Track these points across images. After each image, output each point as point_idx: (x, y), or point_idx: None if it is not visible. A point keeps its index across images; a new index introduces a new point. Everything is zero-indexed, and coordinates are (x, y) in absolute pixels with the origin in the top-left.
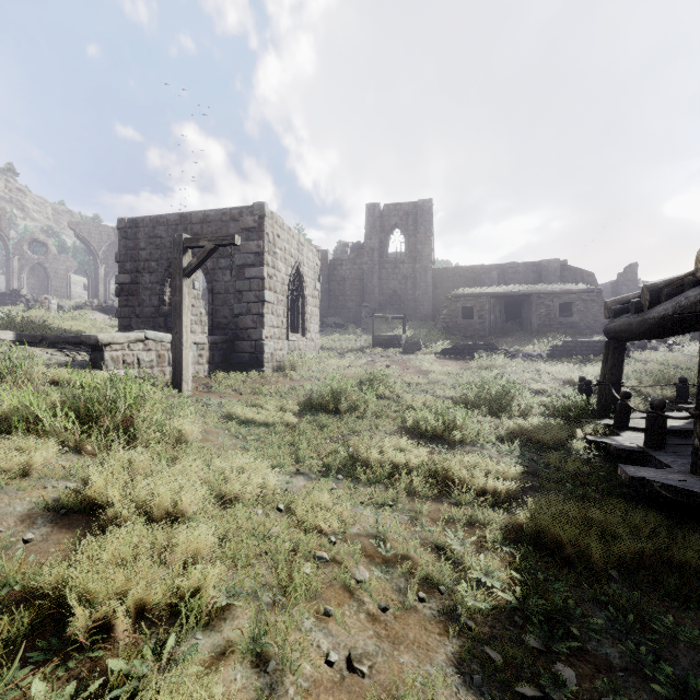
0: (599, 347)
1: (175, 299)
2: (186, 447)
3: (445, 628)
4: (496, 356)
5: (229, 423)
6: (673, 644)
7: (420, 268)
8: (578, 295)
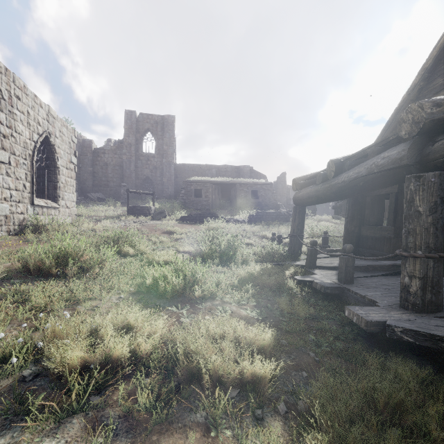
0: (275, 216)
1: None
2: None
3: None
4: (218, 220)
5: None
6: None
7: (166, 162)
8: (261, 186)
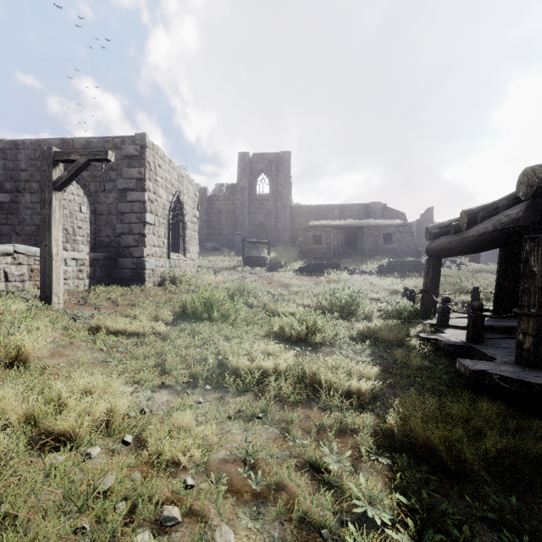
0: (413, 266)
1: (44, 211)
2: (13, 369)
3: None
4: (340, 272)
5: (95, 335)
6: None
7: (281, 205)
8: (396, 228)
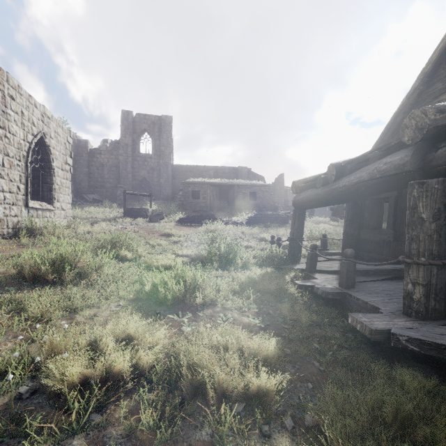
0: (274, 217)
1: None
2: None
3: None
4: (216, 223)
5: None
6: None
7: (163, 163)
8: (259, 188)
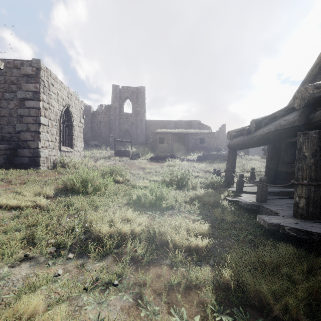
0: (217, 156)
1: None
2: None
3: None
4: (176, 160)
5: None
6: None
7: (139, 119)
8: (206, 135)
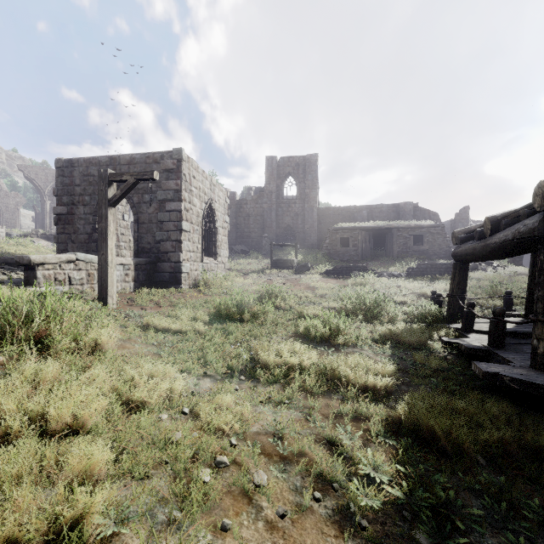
0: (444, 268)
1: (101, 225)
2: (98, 356)
3: (340, 528)
4: (367, 275)
5: (146, 332)
6: (543, 529)
7: (308, 207)
8: (427, 229)
